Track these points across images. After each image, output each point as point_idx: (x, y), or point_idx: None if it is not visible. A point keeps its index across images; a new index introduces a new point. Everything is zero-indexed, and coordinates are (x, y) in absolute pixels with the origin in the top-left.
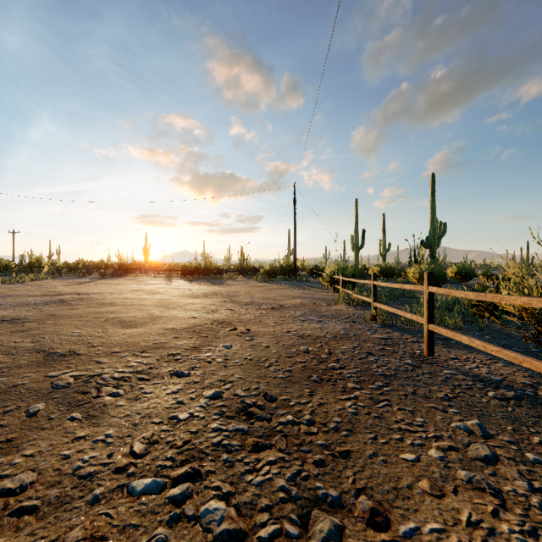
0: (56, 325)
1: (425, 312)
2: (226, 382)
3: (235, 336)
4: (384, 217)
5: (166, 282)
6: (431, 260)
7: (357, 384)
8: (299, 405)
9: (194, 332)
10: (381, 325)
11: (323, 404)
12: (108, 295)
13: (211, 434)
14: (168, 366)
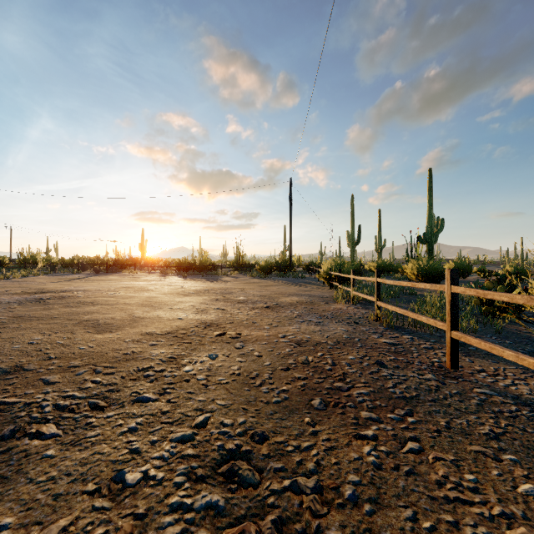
0: (17, 330)
1: (447, 317)
2: (204, 412)
3: (222, 342)
4: (379, 213)
5: (160, 278)
6: (428, 256)
7: (373, 413)
8: (299, 451)
9: (176, 337)
10: (387, 327)
11: (331, 449)
12: (94, 292)
13: (166, 517)
14: (133, 386)
